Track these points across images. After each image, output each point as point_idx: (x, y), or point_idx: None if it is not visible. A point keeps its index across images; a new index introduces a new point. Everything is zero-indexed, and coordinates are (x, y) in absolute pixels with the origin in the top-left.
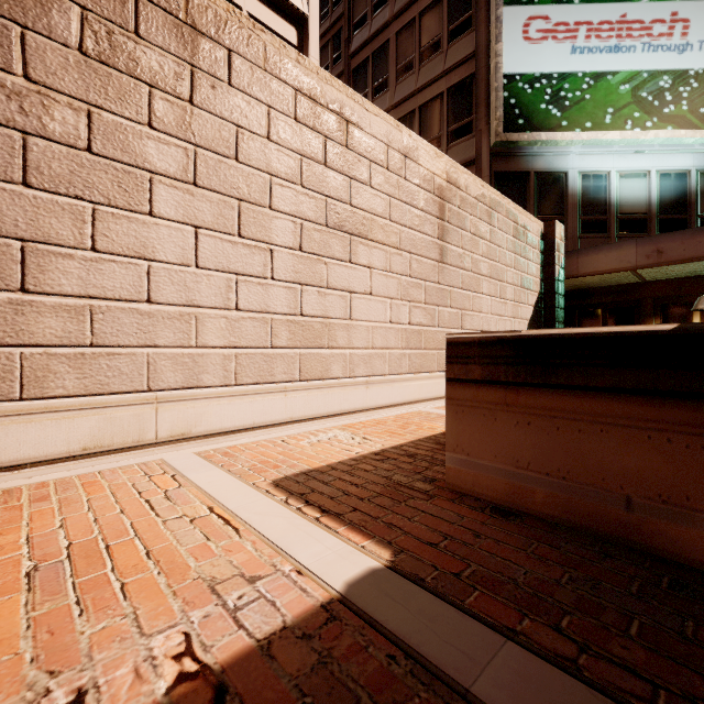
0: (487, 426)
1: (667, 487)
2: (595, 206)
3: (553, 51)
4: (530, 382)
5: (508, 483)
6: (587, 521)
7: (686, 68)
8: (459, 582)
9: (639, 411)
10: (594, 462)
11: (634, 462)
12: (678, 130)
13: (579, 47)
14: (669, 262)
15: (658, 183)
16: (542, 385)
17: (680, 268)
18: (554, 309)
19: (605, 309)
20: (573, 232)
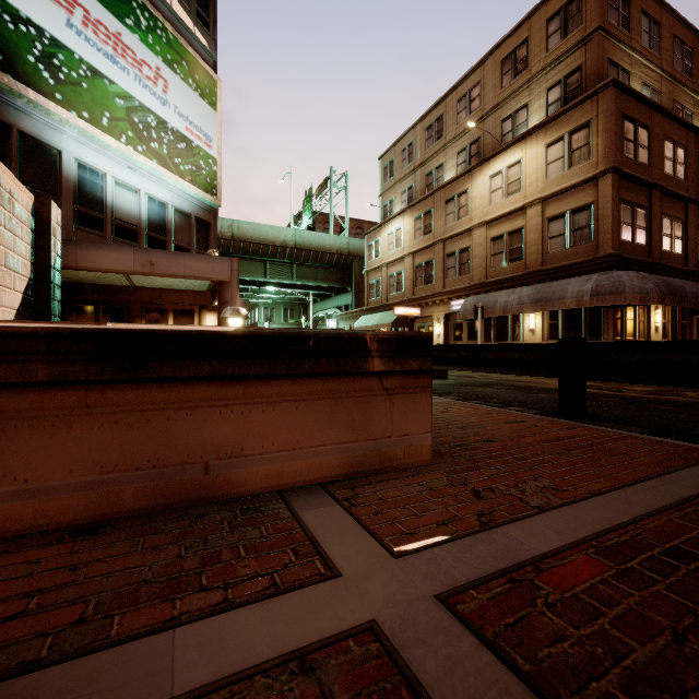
0: (59, 437)
1: (231, 446)
2: (93, 201)
3: (46, 5)
4: (119, 378)
5: (90, 495)
6: (176, 498)
7: (167, 120)
8: (89, 625)
9: (214, 393)
10: (181, 443)
11: (211, 434)
12: (161, 166)
13: (76, 26)
14: (159, 274)
15: (147, 203)
16: (132, 380)
17: (162, 281)
18: (51, 300)
19: (99, 307)
20: (69, 220)
